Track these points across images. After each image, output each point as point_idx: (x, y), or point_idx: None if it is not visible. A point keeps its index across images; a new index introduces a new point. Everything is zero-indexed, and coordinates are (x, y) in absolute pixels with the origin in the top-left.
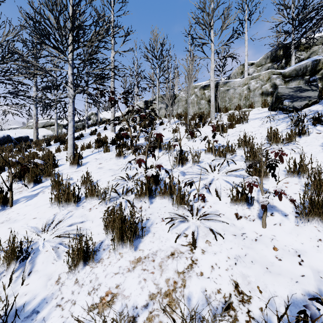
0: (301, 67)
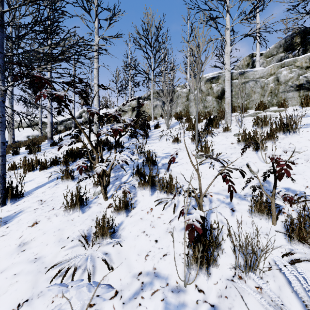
0: None
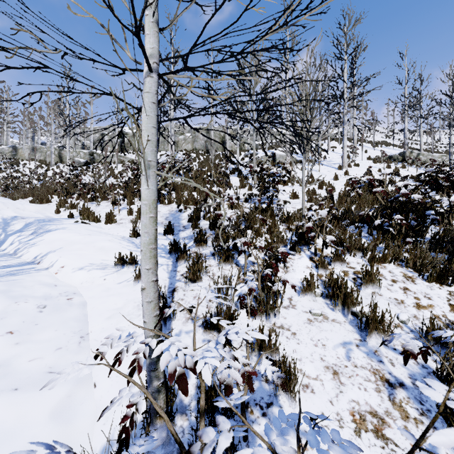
0: (87, 152)
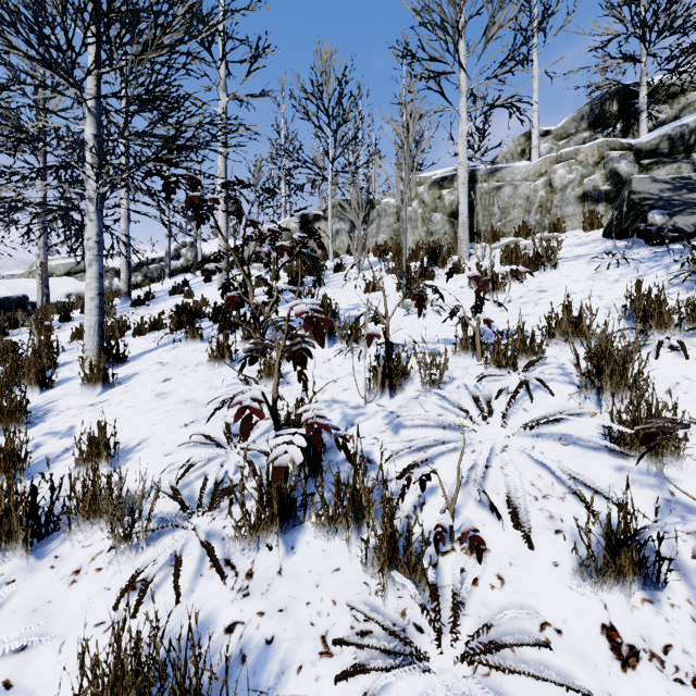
0: (683, 130)
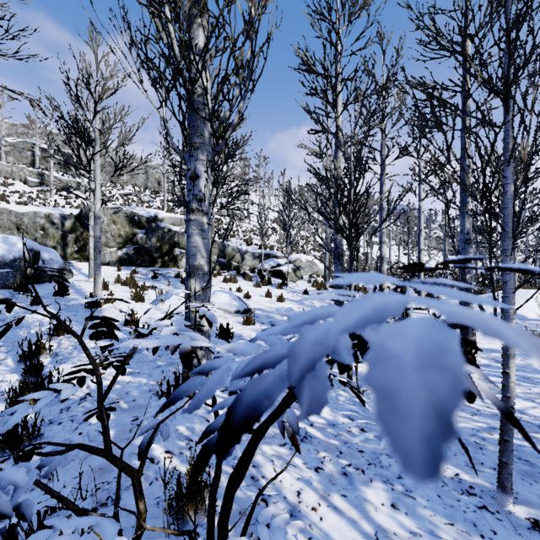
0: (36, 172)
